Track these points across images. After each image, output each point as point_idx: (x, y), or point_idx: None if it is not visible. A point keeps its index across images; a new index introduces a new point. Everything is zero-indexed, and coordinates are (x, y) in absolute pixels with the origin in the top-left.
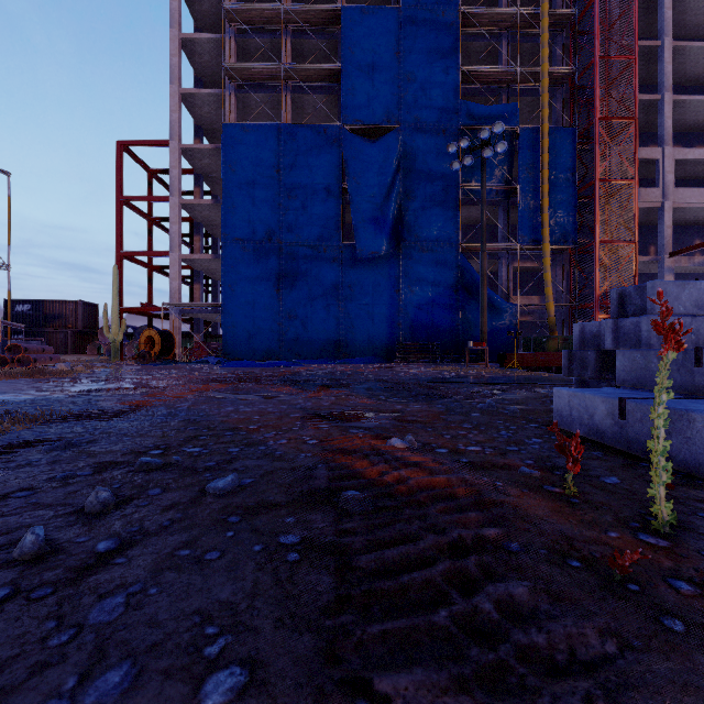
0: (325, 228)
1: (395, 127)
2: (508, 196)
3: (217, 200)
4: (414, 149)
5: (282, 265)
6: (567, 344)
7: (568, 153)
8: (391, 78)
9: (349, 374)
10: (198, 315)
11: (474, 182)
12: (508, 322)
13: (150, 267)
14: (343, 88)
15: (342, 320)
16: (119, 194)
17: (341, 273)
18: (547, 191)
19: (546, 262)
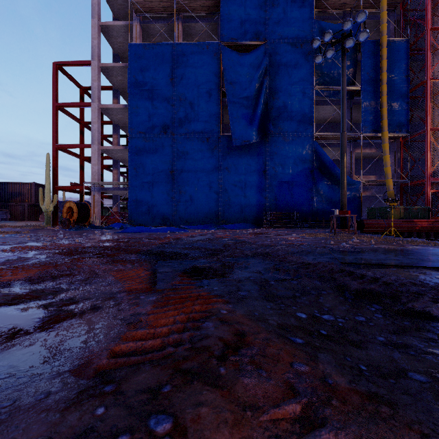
0: (207, 123)
1: (262, 43)
2: (352, 96)
3: (127, 105)
4: (277, 59)
5: (174, 152)
6: (407, 213)
7: (402, 60)
8: (259, 4)
9: (227, 242)
10: (114, 191)
11: (325, 85)
12: (353, 196)
13: (81, 158)
14: (222, 13)
15: (221, 194)
16: (54, 101)
17: (220, 158)
18: (386, 90)
19: (385, 147)
